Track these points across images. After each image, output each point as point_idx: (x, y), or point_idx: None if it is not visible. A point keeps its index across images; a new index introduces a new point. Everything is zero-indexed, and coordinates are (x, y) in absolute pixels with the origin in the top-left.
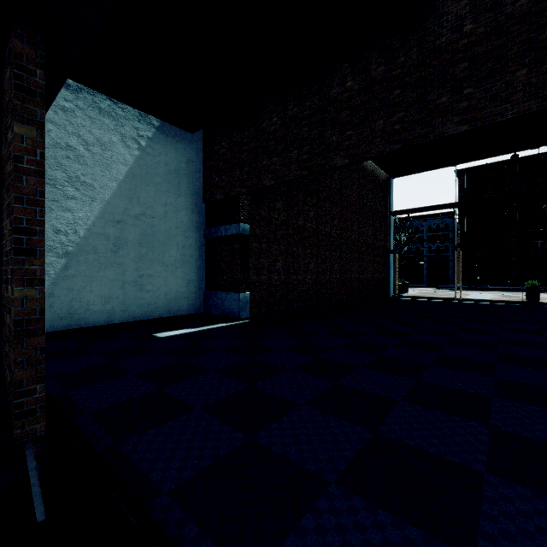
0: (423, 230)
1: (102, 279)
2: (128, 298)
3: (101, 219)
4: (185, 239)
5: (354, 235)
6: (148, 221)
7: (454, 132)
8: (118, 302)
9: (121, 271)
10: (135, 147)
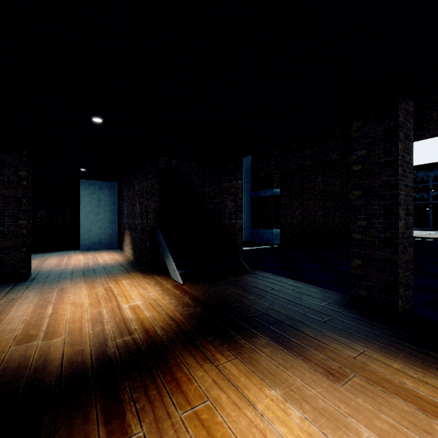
0: (428, 180)
1: None
2: None
3: None
4: None
5: None
6: None
7: None
8: None
9: None
10: None
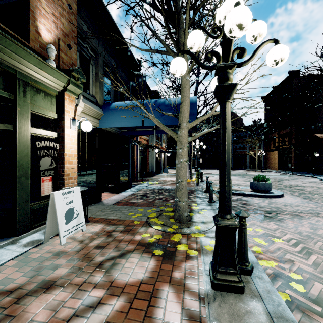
0: None
1: None
2: None
3: None
4: None
5: None
6: None
7: None
8: None
9: None
10: None
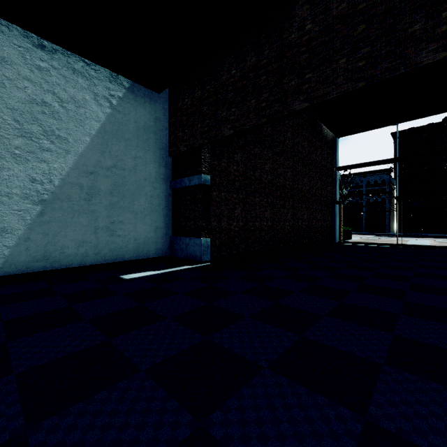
0: (362, 185)
1: (76, 224)
2: (100, 242)
3: (75, 170)
4: (153, 190)
5: (305, 187)
6: (119, 173)
7: (429, 60)
8: (91, 246)
9: (94, 217)
10: (107, 105)
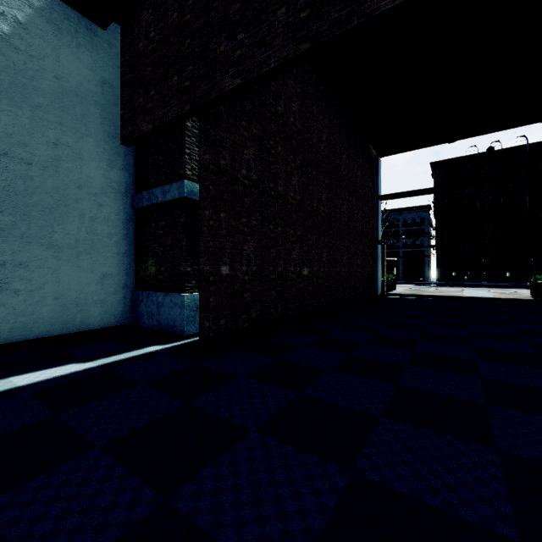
0: (398, 224)
1: None
2: None
3: None
4: (96, 208)
5: (343, 218)
6: (16, 169)
7: None
8: None
9: None
10: None
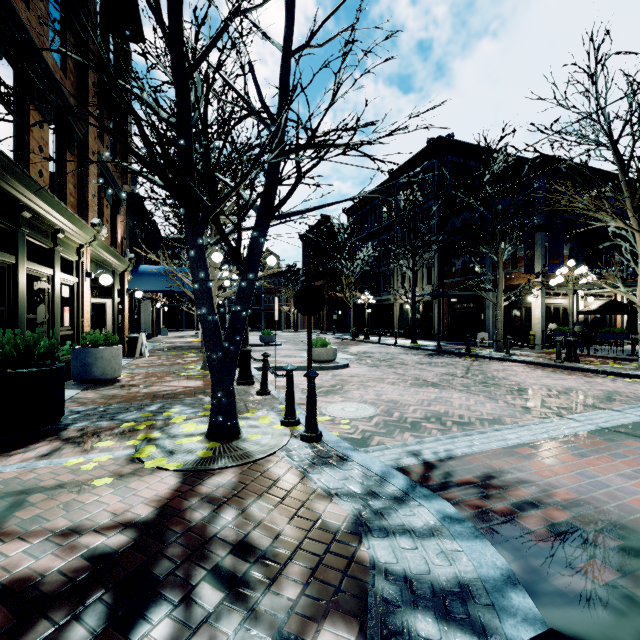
0: None
1: None
2: None
3: None
4: None
5: None
6: None
7: None
8: None
9: None
10: None
